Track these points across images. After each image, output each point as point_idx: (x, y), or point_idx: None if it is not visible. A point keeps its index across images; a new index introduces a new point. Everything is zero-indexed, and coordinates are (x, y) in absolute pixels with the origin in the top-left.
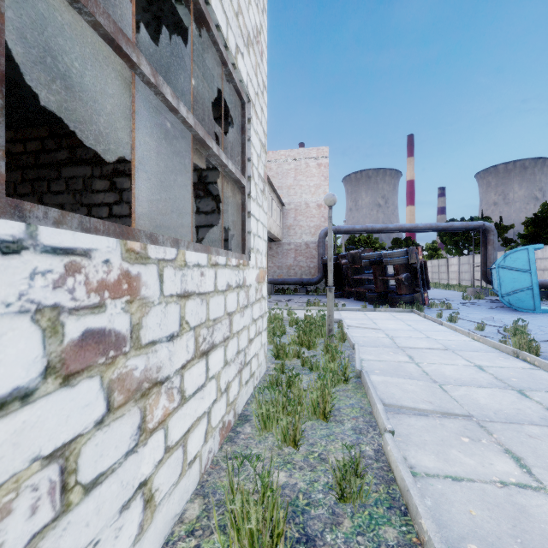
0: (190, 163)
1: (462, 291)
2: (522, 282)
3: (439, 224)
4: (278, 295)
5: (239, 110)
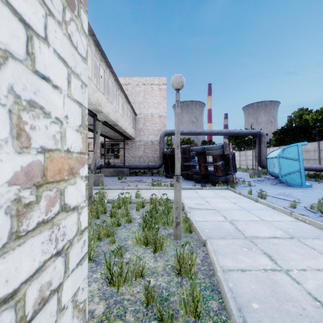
0: None
1: (244, 172)
2: (294, 167)
3: (234, 130)
4: (132, 176)
5: None
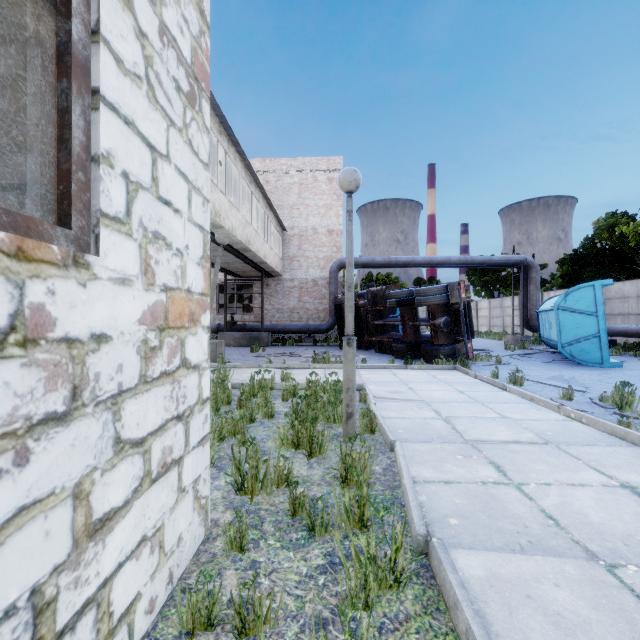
0: (3, 23)
1: (498, 339)
2: (587, 329)
3: (475, 258)
4: (277, 347)
5: None
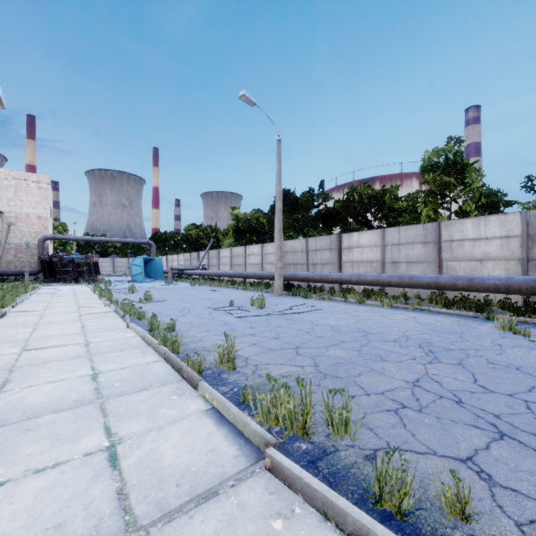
0: None
1: None
2: (139, 271)
3: (125, 240)
4: None
5: None
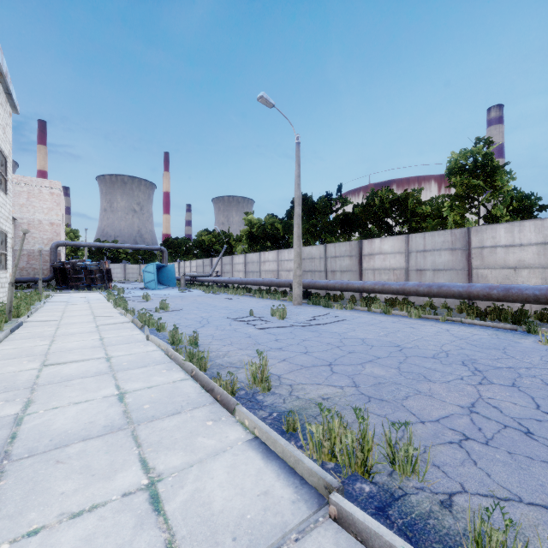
0: None
1: None
2: (152, 278)
3: (137, 246)
4: None
5: (4, 235)
